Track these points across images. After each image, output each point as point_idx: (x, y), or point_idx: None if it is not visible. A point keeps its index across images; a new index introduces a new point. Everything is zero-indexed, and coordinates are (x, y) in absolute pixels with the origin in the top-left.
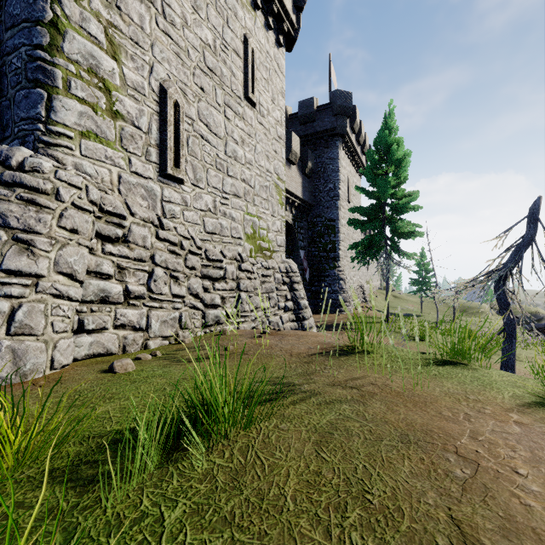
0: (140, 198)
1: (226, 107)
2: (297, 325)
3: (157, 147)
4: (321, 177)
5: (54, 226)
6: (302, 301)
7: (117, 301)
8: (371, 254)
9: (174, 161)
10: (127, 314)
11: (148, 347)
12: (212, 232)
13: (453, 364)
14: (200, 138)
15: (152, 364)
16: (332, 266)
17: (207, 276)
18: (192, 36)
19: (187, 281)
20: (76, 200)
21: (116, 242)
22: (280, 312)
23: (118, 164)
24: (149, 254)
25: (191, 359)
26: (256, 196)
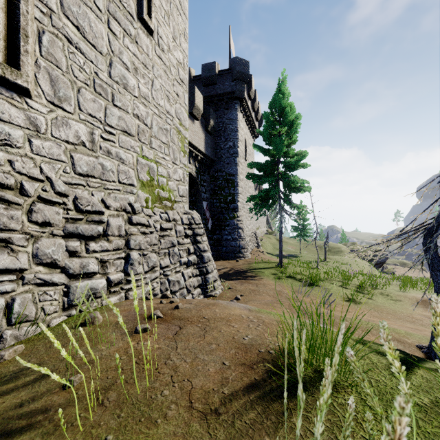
0: None
1: (111, 18)
2: (200, 280)
3: None
4: (222, 135)
5: None
6: (206, 254)
7: None
8: (267, 205)
9: (9, 56)
10: None
11: None
12: (87, 173)
13: None
14: (65, 41)
15: None
16: (232, 216)
17: (75, 234)
18: None
19: (33, 244)
20: None
21: None
22: (182, 269)
23: None
24: None
25: None
26: (154, 138)
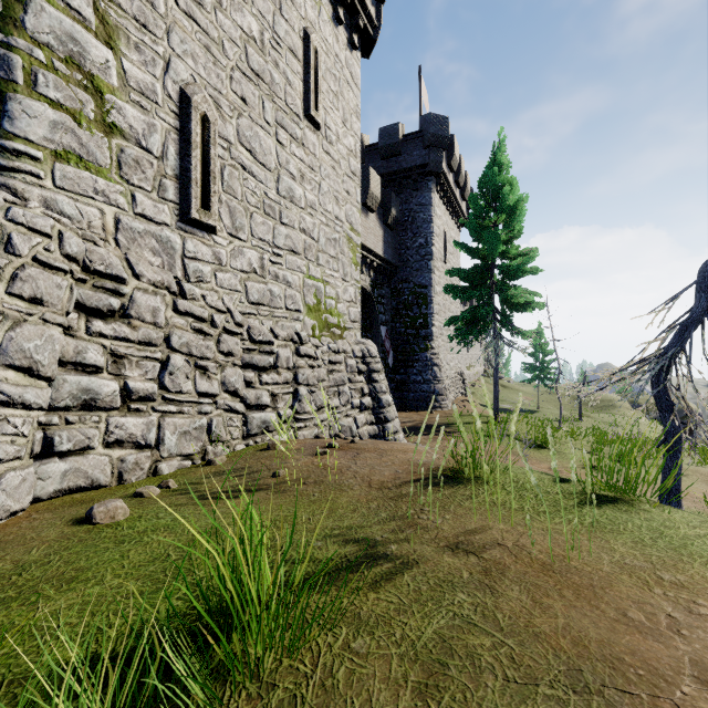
0: (150, 253)
1: (279, 128)
2: (377, 429)
3: (175, 180)
4: (408, 229)
5: (0, 293)
6: (384, 397)
7: (111, 406)
8: (475, 331)
9: (202, 200)
10: (126, 425)
11: (159, 472)
12: (258, 302)
13: (612, 503)
14: (241, 169)
15: (157, 505)
16: (423, 347)
17: (250, 364)
18: (229, 23)
19: (221, 372)
20: (40, 253)
21: (110, 317)
22: (354, 413)
23: (115, 202)
24: (162, 334)
25: (220, 494)
26: (321, 252)
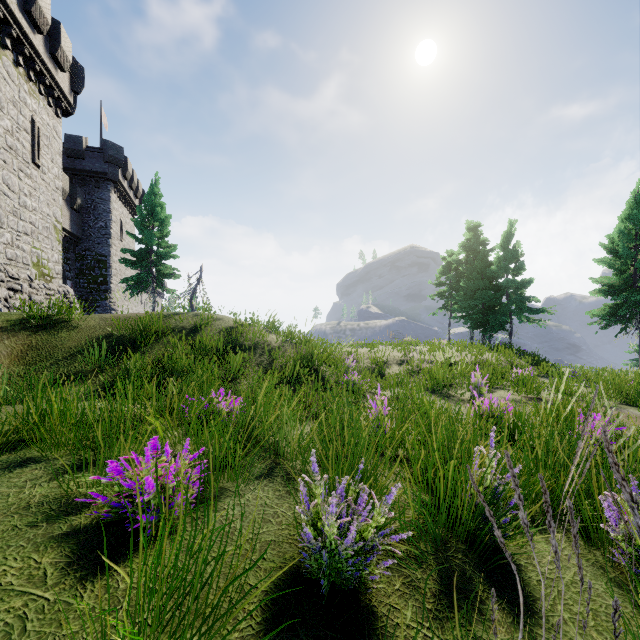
0: None
1: (20, 171)
2: None
3: None
4: (91, 213)
5: None
6: None
7: None
8: (141, 288)
9: None
10: None
11: None
12: (11, 259)
13: None
14: (4, 195)
15: None
16: (104, 297)
17: (11, 288)
18: None
19: (1, 289)
20: None
21: None
22: None
23: None
24: None
25: None
26: (40, 234)
